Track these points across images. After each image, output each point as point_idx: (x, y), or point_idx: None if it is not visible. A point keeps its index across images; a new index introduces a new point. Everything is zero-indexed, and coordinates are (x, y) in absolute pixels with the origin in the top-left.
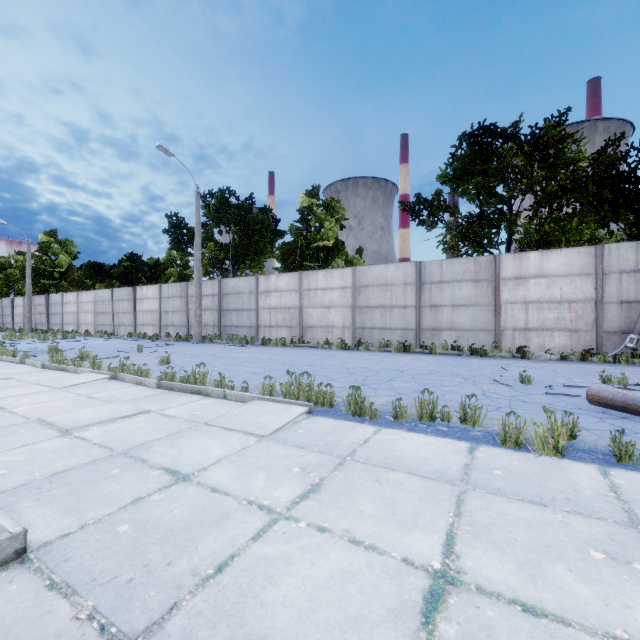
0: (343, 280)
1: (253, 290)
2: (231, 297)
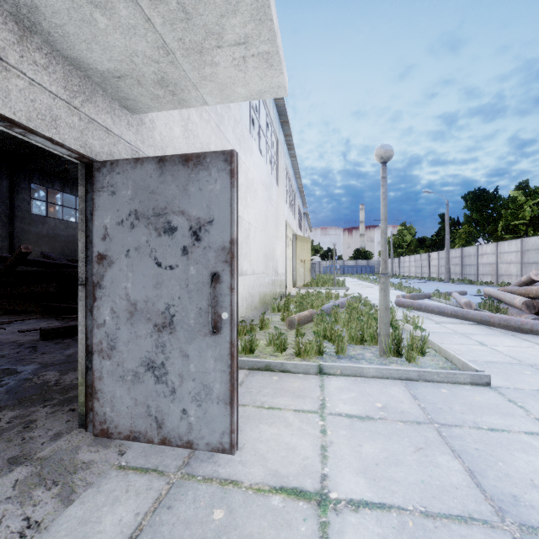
0: (516, 247)
1: (475, 254)
2: (466, 258)
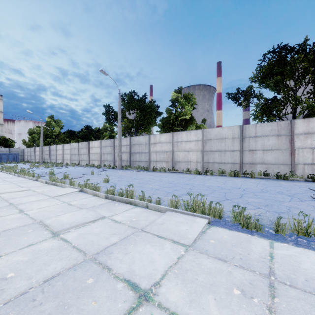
0: (196, 136)
1: (147, 142)
2: (136, 146)
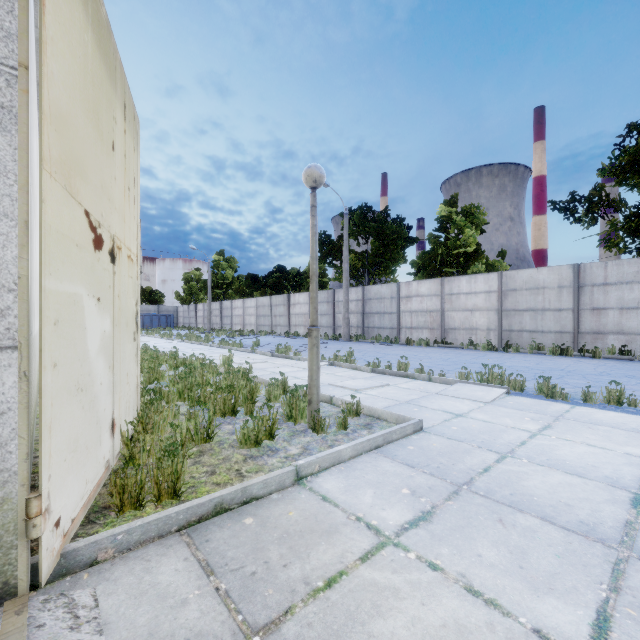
0: (488, 285)
1: (394, 295)
2: (373, 302)
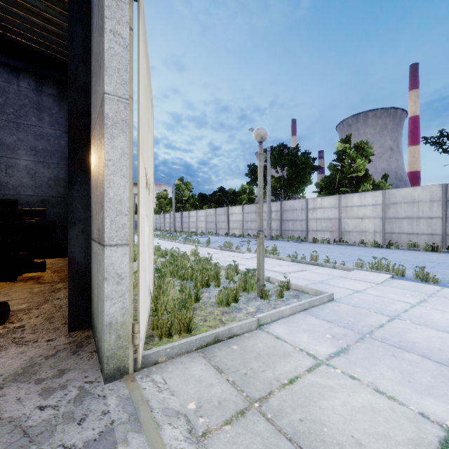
0: (374, 199)
1: (304, 208)
2: (288, 212)
